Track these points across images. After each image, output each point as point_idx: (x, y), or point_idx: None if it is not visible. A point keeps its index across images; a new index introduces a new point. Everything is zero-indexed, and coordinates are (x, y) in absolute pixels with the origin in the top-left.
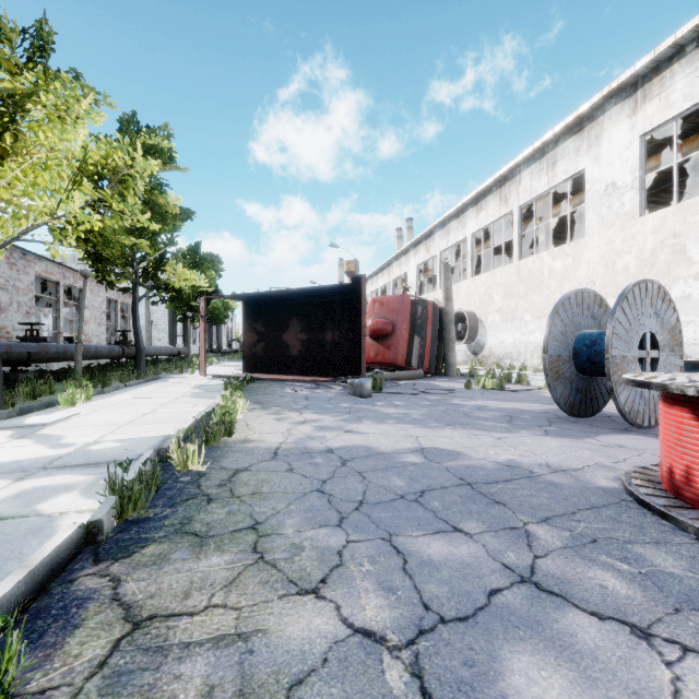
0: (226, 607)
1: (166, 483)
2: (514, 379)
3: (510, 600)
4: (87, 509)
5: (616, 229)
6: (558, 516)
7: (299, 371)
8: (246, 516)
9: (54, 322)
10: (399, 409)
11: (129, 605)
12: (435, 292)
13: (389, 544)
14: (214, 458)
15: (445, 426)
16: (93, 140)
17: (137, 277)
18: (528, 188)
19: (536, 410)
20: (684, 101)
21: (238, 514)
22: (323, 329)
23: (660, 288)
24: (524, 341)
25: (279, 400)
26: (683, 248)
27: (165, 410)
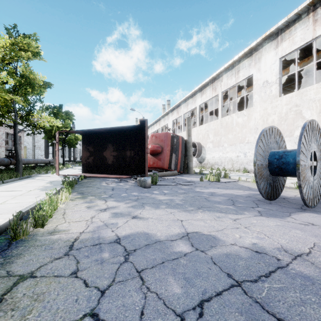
0: None
1: None
2: (222, 175)
3: None
4: None
5: (268, 103)
6: None
7: (112, 172)
8: None
9: None
10: (167, 196)
11: None
12: (181, 133)
13: None
14: (10, 257)
15: (197, 209)
16: None
17: (16, 119)
18: (225, 83)
19: (243, 194)
20: (301, 41)
21: None
22: (125, 149)
23: (317, 125)
24: (224, 156)
25: (95, 191)
26: (300, 112)
27: (13, 201)
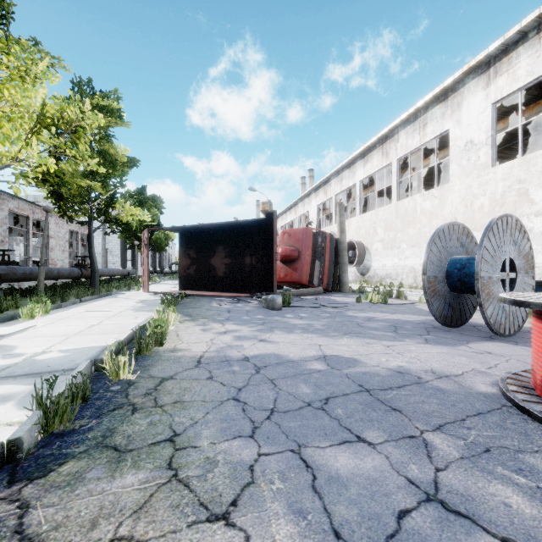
0: (132, 540)
1: (97, 392)
2: (395, 295)
3: (420, 524)
4: (18, 421)
5: (473, 177)
6: (450, 423)
7: (224, 289)
8: (165, 427)
9: (24, 249)
10: (304, 320)
11: (30, 540)
12: (331, 226)
13: (298, 457)
14: (145, 366)
15: (342, 335)
16: (51, 98)
17: (91, 213)
18: (404, 144)
19: (415, 320)
20: (527, 76)
21: (158, 425)
22: (243, 255)
23: (517, 222)
24: (401, 264)
25: (206, 313)
26: (526, 191)
27: (110, 322)
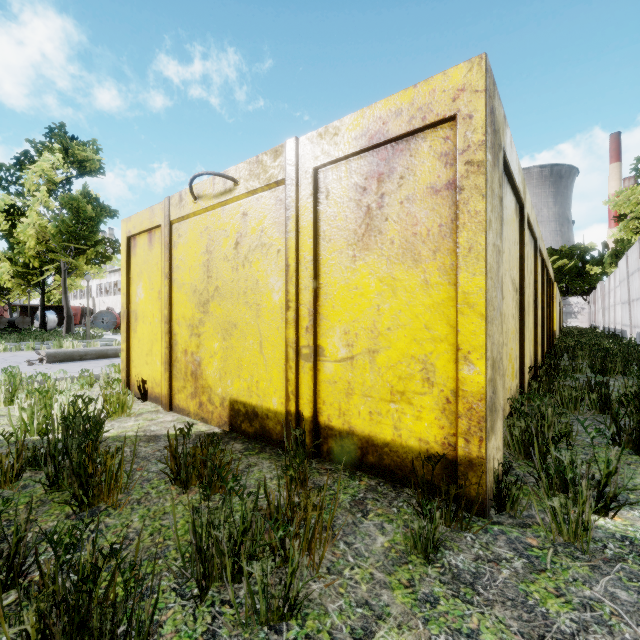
0: None
1: None
2: None
3: None
4: None
5: None
6: None
7: None
8: None
9: None
10: None
11: None
12: (103, 298)
13: None
14: None
15: None
16: None
17: None
18: None
19: None
20: None
21: None
22: None
23: None
24: None
25: None
26: None
27: None
